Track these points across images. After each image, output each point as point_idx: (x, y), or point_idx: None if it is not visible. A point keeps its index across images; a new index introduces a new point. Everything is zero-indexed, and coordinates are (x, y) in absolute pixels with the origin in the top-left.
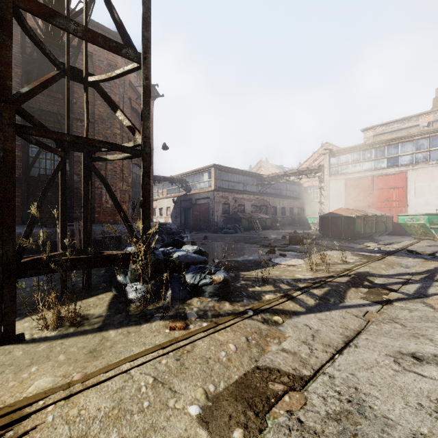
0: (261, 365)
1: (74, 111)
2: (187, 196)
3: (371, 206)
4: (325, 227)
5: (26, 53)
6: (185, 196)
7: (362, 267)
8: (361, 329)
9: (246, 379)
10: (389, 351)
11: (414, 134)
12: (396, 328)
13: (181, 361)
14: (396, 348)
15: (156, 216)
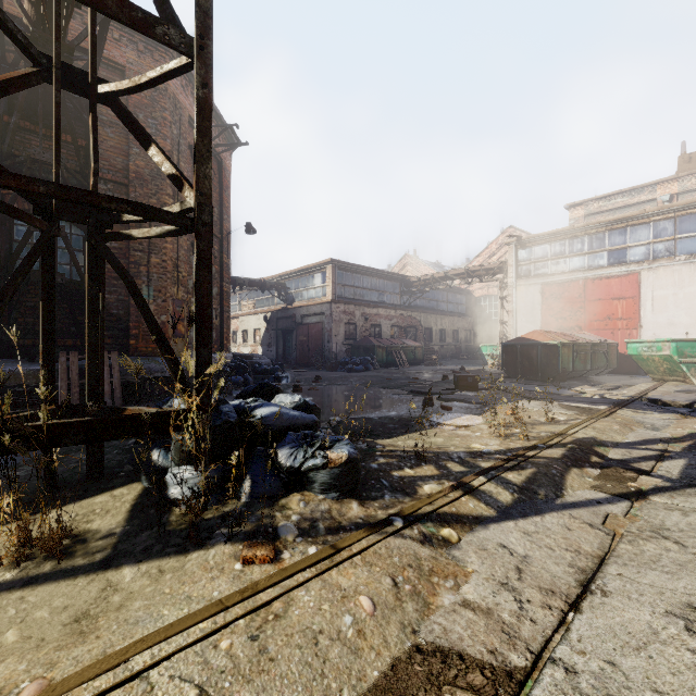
0: (424, 643)
1: None
2: (288, 310)
3: (584, 327)
4: (511, 361)
5: (6, 62)
6: (284, 311)
7: (582, 429)
8: (604, 553)
9: (395, 679)
10: (669, 604)
11: (651, 212)
12: (669, 549)
13: (260, 642)
14: (682, 597)
15: (237, 344)
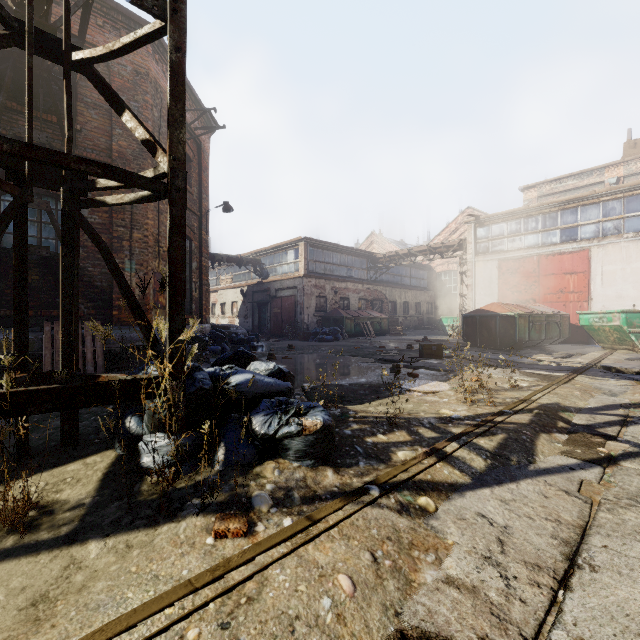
0: (408, 627)
1: (78, 145)
2: (263, 284)
3: (538, 300)
4: (471, 331)
5: None
6: (259, 285)
7: (545, 395)
8: (585, 522)
9: None
10: None
11: (601, 193)
12: None
13: (231, 631)
14: None
15: (216, 315)
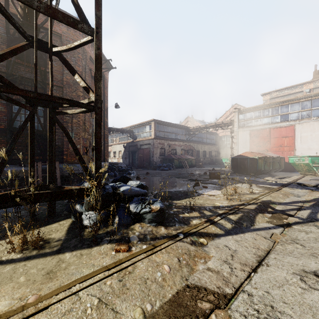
0: (190, 284)
1: (48, 78)
2: (134, 142)
3: (269, 150)
4: (235, 166)
5: (10, 34)
6: (132, 143)
7: (265, 196)
8: (269, 249)
9: (178, 297)
10: (295, 269)
11: (300, 97)
12: (298, 248)
13: (123, 282)
14: (300, 267)
15: (111, 157)
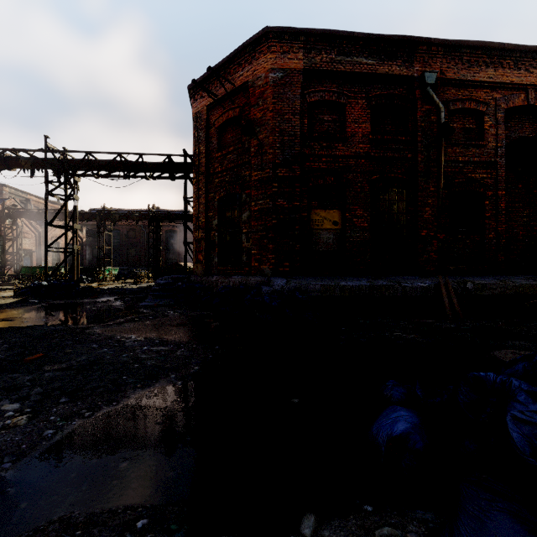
0: None
1: None
2: None
3: None
4: None
5: None
6: None
7: None
8: None
9: None
10: None
11: None
12: None
13: None
14: None
15: None
